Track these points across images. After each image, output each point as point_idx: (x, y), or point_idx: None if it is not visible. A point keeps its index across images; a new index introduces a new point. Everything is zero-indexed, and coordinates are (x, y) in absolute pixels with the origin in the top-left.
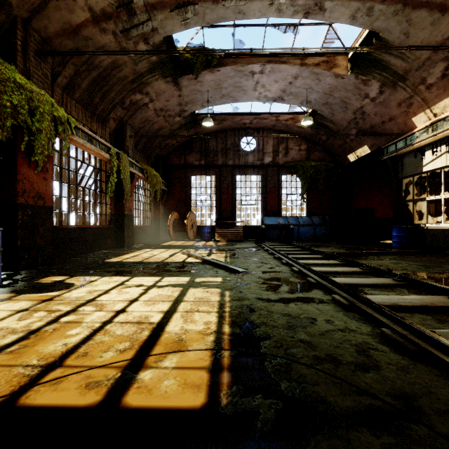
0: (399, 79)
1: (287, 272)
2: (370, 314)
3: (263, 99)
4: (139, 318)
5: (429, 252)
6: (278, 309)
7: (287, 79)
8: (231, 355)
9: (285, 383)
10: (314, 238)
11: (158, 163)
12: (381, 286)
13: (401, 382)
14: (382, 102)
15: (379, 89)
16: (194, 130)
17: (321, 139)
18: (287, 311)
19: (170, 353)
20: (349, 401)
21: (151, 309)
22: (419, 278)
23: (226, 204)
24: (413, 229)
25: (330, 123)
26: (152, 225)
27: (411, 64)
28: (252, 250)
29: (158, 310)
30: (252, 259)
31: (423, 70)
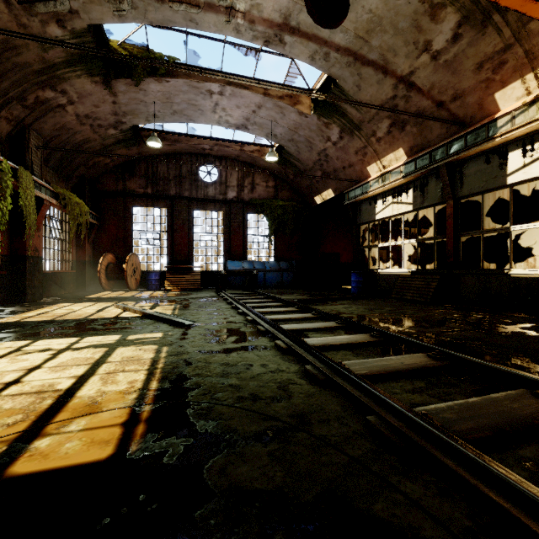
0: (355, 128)
1: (241, 322)
2: (300, 355)
3: (224, 125)
4: (40, 387)
5: (379, 296)
6: (218, 359)
7: (251, 107)
8: (152, 408)
9: (202, 423)
10: (281, 284)
11: (83, 186)
12: (324, 329)
13: (304, 405)
14: (342, 147)
15: (339, 134)
16: (137, 149)
17: (289, 177)
18: (227, 361)
19: (78, 417)
20: (254, 427)
21: (59, 376)
22: (359, 320)
23: (180, 245)
24: (368, 274)
25: (296, 161)
26: (74, 271)
27: (364, 116)
28: (210, 299)
29: (70, 375)
30: (206, 310)
31: (373, 123)
